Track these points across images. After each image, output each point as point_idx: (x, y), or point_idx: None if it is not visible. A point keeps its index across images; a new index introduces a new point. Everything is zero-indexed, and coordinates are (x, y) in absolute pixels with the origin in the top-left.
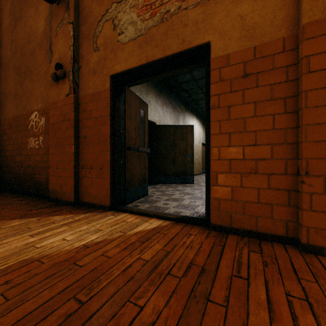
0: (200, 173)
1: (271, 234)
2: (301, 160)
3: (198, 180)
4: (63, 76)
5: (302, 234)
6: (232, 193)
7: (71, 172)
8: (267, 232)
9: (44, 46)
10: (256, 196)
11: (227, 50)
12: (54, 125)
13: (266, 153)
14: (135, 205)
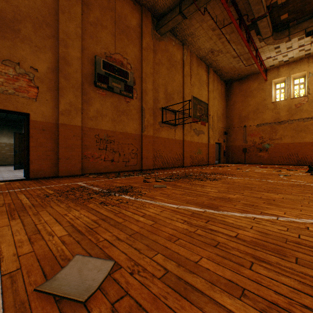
0: None
1: (51, 176)
2: (59, 156)
3: None
4: None
5: (59, 173)
6: (39, 166)
7: None
8: (51, 176)
9: None
10: (47, 166)
11: (37, 119)
12: None
13: (50, 154)
14: None
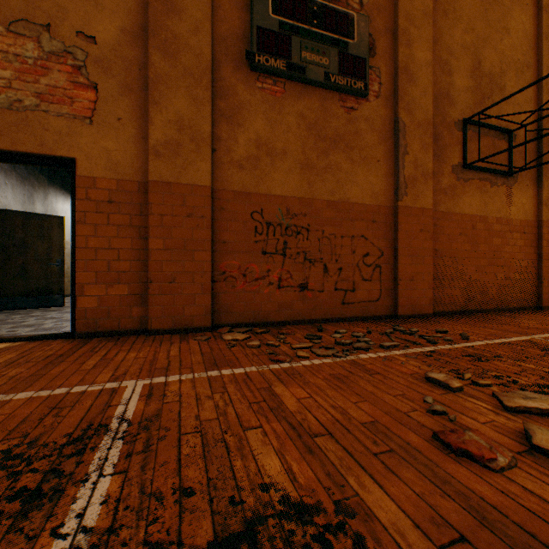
0: None
1: (131, 330)
2: (149, 273)
3: None
4: None
5: (149, 323)
6: (99, 301)
7: None
8: (128, 329)
9: None
10: (120, 302)
11: (94, 173)
12: None
13: (128, 267)
14: None
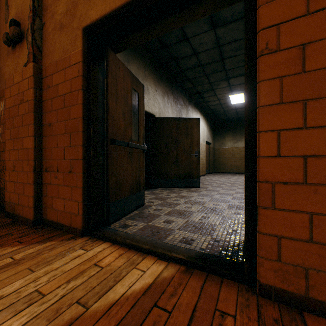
0: (204, 174)
1: None
2: None
3: (204, 183)
4: (19, 36)
5: None
6: (310, 226)
7: (30, 176)
8: None
9: (3, 5)
10: None
11: None
12: (10, 110)
13: None
14: (123, 224)
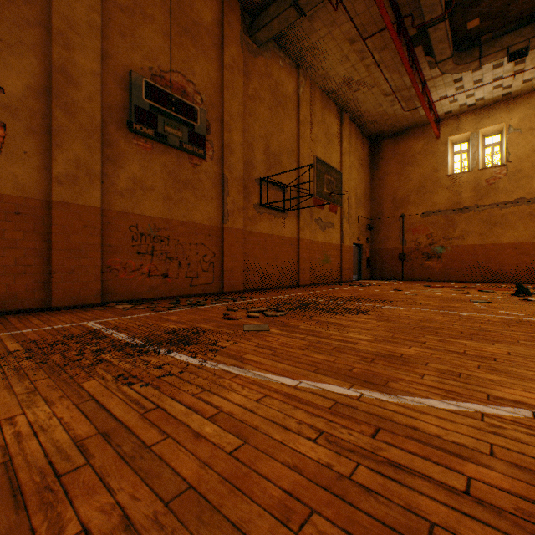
0: None
1: (36, 308)
2: (53, 267)
3: None
4: None
5: (53, 302)
6: (8, 288)
7: None
8: (34, 307)
9: None
10: (26, 288)
11: (3, 191)
12: None
13: (33, 262)
14: None
